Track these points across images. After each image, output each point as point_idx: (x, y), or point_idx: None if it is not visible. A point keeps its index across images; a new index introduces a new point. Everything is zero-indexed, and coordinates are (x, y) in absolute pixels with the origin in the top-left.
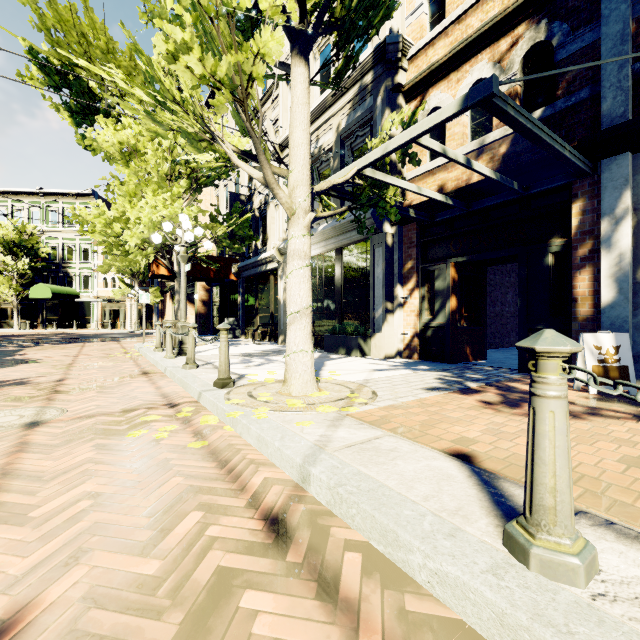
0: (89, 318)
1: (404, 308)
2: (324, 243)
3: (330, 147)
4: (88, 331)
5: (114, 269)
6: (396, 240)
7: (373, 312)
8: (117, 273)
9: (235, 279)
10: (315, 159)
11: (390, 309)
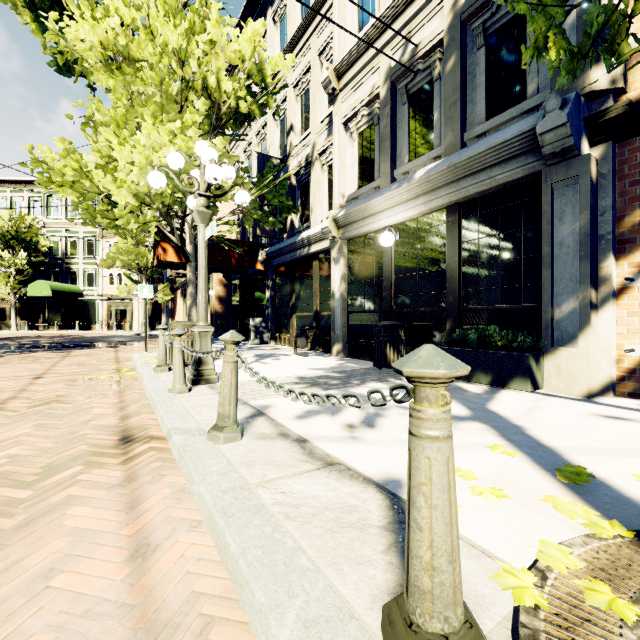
0: (93, 318)
1: (621, 300)
2: (425, 198)
3: (435, 43)
4: (91, 333)
5: (119, 263)
6: (606, 170)
7: (551, 308)
8: (122, 268)
9: (262, 269)
10: (402, 73)
11: (594, 302)
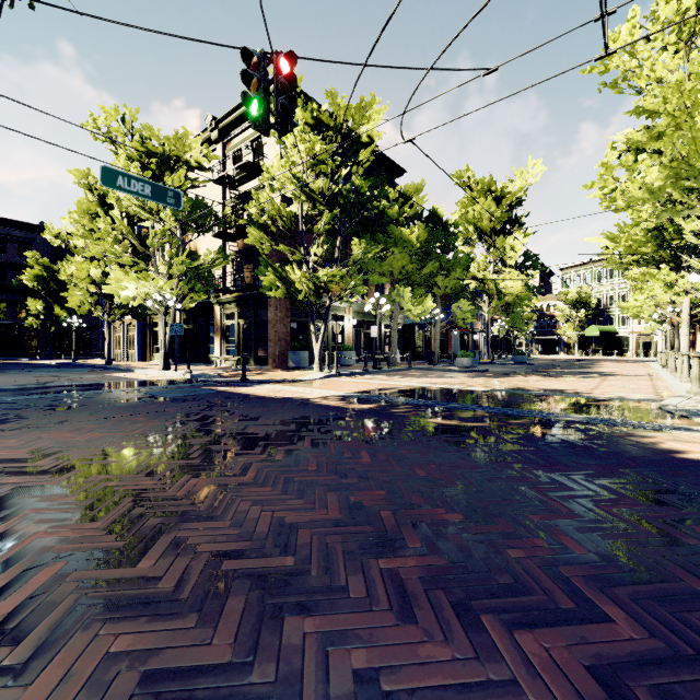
0: (625, 348)
1: None
2: None
3: None
4: (624, 358)
5: None
6: None
7: None
8: None
9: None
10: None
11: None
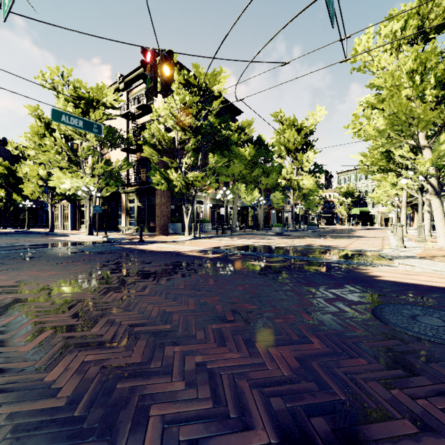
0: (374, 221)
1: None
2: None
3: None
4: (374, 227)
5: None
6: None
7: None
8: None
9: None
10: None
11: None
